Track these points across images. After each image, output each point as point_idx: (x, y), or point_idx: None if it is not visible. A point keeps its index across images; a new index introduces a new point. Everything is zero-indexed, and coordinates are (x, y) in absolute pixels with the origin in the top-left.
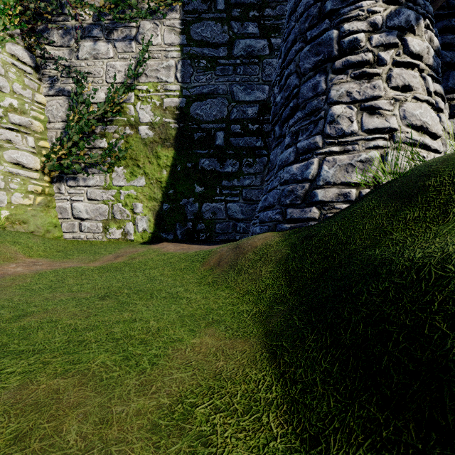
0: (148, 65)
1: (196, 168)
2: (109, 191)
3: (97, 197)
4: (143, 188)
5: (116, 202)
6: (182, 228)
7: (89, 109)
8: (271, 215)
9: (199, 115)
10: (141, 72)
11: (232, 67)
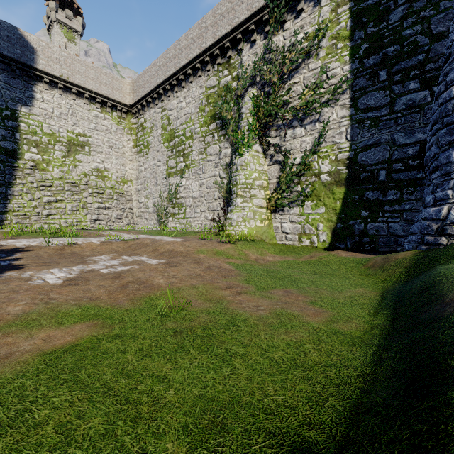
0: (327, 134)
1: (362, 199)
2: (302, 216)
3: (295, 220)
4: (323, 214)
5: (306, 223)
6: (351, 240)
7: (291, 170)
8: (414, 239)
9: (364, 161)
10: (322, 142)
11: (393, 120)
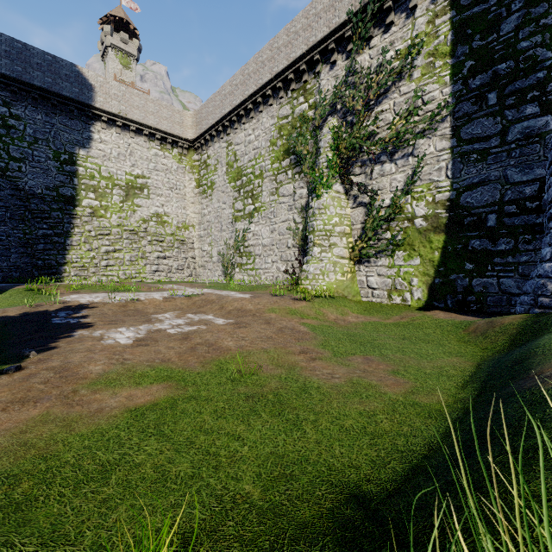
0: (422, 171)
1: (466, 249)
2: (392, 269)
3: (383, 274)
4: (418, 266)
5: (397, 277)
6: (452, 299)
7: (379, 214)
8: (526, 300)
9: (469, 203)
10: (416, 180)
11: (506, 152)
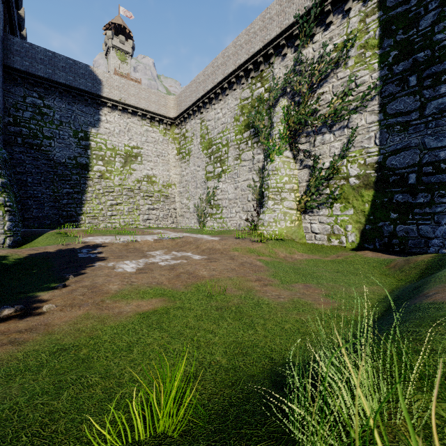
0: (355, 140)
1: (391, 201)
2: (331, 218)
3: (324, 221)
4: (352, 215)
5: (335, 224)
6: (379, 241)
7: (320, 174)
8: (436, 243)
9: (393, 165)
10: (350, 147)
11: (424, 124)
